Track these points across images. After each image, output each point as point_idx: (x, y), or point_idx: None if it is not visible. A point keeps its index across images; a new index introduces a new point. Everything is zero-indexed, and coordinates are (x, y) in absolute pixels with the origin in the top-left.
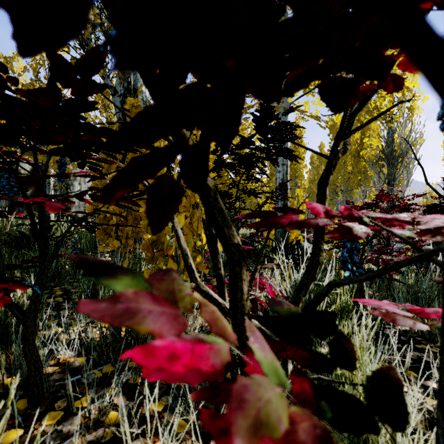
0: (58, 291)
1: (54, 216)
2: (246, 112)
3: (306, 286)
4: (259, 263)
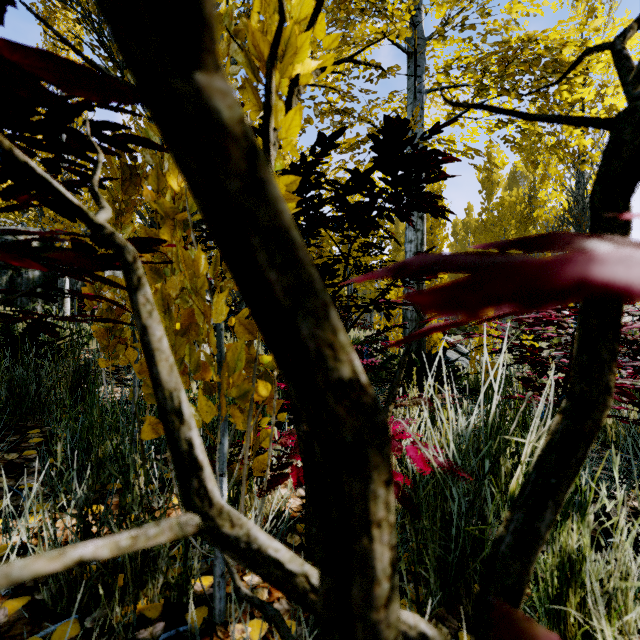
0: (34, 437)
1: (72, 310)
2: (359, 148)
3: (556, 498)
4: (391, 400)
